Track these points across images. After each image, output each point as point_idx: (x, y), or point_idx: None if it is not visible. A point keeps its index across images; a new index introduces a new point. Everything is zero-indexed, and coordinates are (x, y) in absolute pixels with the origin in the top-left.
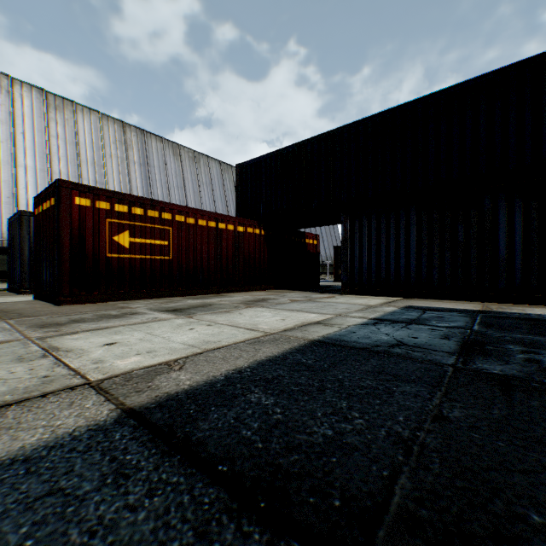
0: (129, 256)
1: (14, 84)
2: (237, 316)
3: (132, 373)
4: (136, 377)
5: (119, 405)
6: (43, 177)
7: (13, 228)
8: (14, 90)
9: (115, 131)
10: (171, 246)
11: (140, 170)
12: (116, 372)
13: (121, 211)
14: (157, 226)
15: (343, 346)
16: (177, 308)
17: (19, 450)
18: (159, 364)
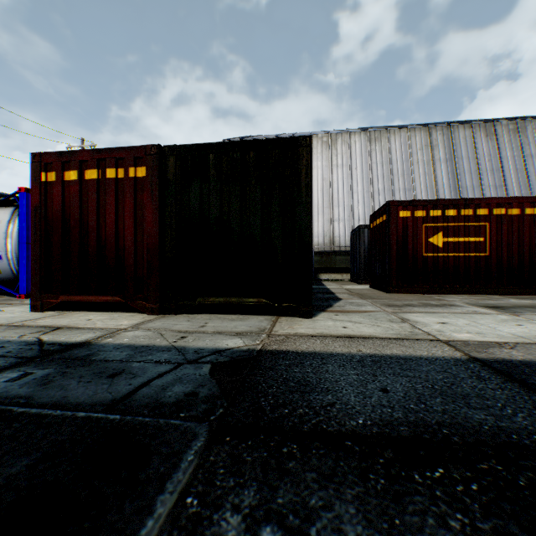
0: (441, 254)
1: (350, 135)
2: None
3: (467, 342)
4: (471, 344)
5: (465, 354)
6: (367, 196)
7: (353, 238)
8: (350, 140)
9: (420, 138)
10: (487, 242)
11: (445, 166)
12: (455, 339)
13: (434, 215)
14: (470, 224)
15: None
16: (496, 305)
17: (419, 355)
18: (488, 342)
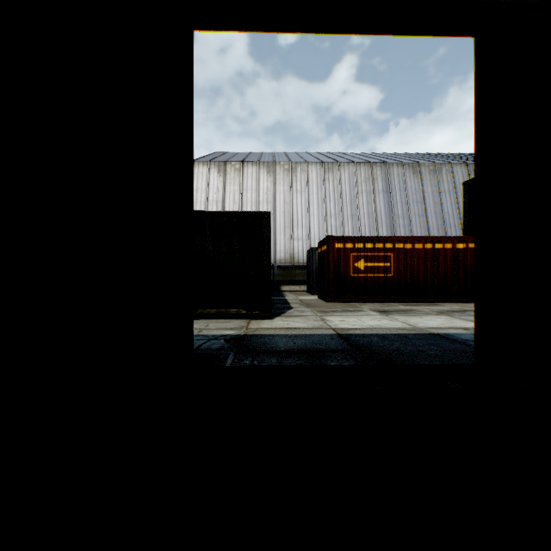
0: (363, 275)
1: (308, 165)
2: (415, 319)
3: (344, 328)
4: (344, 329)
5: (337, 333)
6: (322, 219)
7: (308, 256)
8: (308, 169)
9: (364, 172)
10: (392, 267)
11: (383, 196)
12: (339, 327)
13: (359, 247)
14: (381, 254)
15: (443, 337)
16: (386, 310)
17: (317, 333)
18: (353, 328)
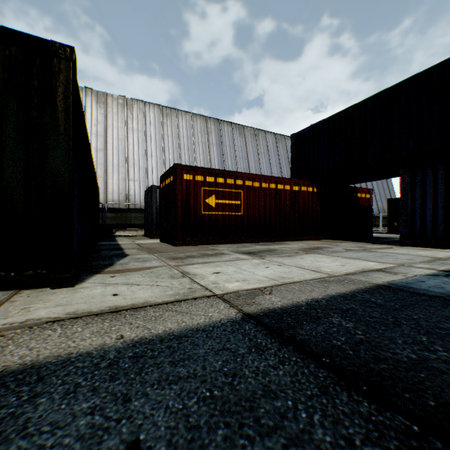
0: (214, 213)
1: (145, 105)
2: (300, 260)
3: (239, 292)
4: (242, 295)
5: (240, 310)
6: (160, 162)
7: (146, 196)
8: (145, 109)
9: (200, 124)
10: (242, 205)
11: (216, 149)
12: (228, 290)
13: (210, 181)
14: (233, 190)
15: (411, 292)
16: (250, 251)
17: (197, 324)
18: (254, 289)
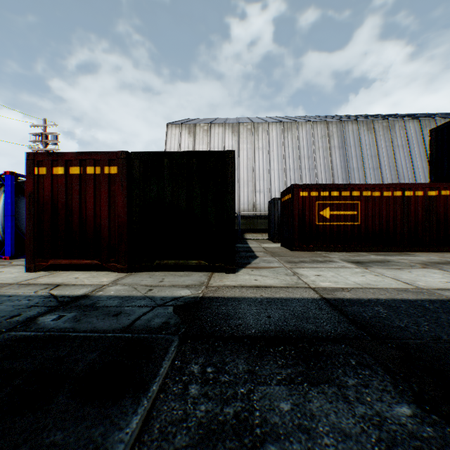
0: (329, 223)
1: (269, 125)
2: (403, 273)
3: (326, 288)
4: (327, 290)
5: (320, 296)
6: (281, 173)
7: (270, 207)
8: (269, 129)
9: (321, 130)
10: (359, 215)
11: (338, 152)
12: (320, 286)
13: (324, 195)
14: (348, 202)
15: None
16: (359, 261)
17: (295, 297)
18: (338, 288)
